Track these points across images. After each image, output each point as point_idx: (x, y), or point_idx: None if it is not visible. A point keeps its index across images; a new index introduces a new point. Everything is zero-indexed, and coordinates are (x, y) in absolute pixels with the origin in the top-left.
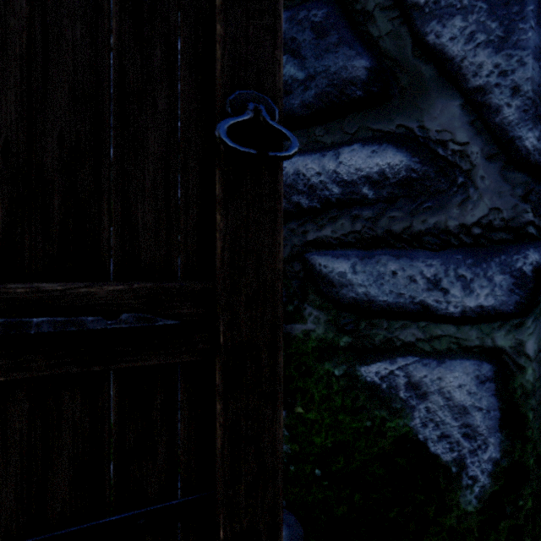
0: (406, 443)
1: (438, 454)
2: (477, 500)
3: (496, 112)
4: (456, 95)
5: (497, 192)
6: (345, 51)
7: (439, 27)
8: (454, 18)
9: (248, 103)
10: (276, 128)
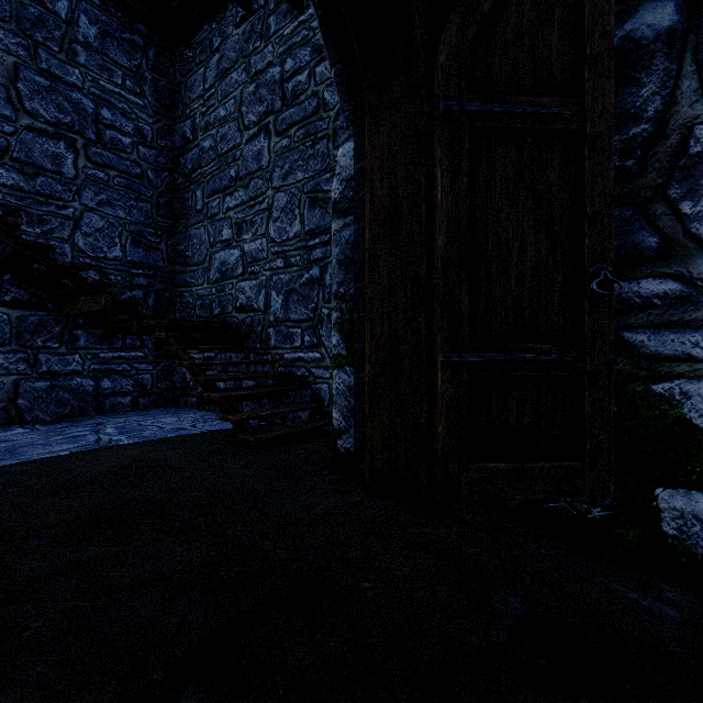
0: (679, 420)
1: (697, 424)
2: None
3: None
4: None
5: None
6: (643, 233)
7: (698, 226)
8: None
9: (601, 271)
10: (614, 281)
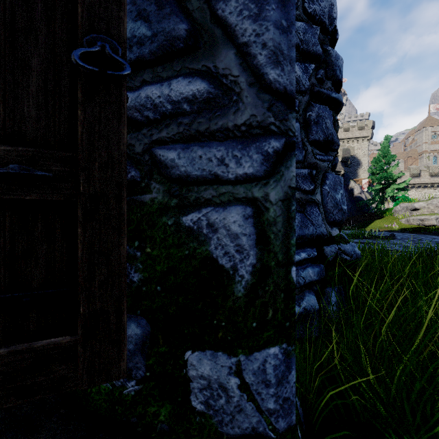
0: (207, 261)
1: (223, 264)
2: (243, 289)
3: (254, 58)
4: (232, 47)
5: (254, 105)
6: (174, 19)
7: (224, 6)
8: (231, 0)
9: (98, 42)
10: (116, 58)
